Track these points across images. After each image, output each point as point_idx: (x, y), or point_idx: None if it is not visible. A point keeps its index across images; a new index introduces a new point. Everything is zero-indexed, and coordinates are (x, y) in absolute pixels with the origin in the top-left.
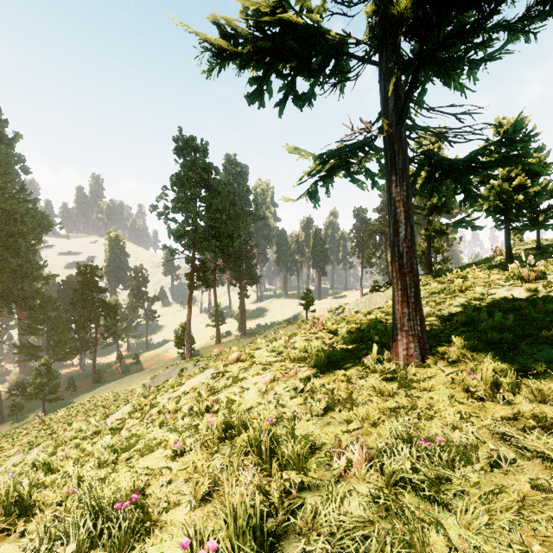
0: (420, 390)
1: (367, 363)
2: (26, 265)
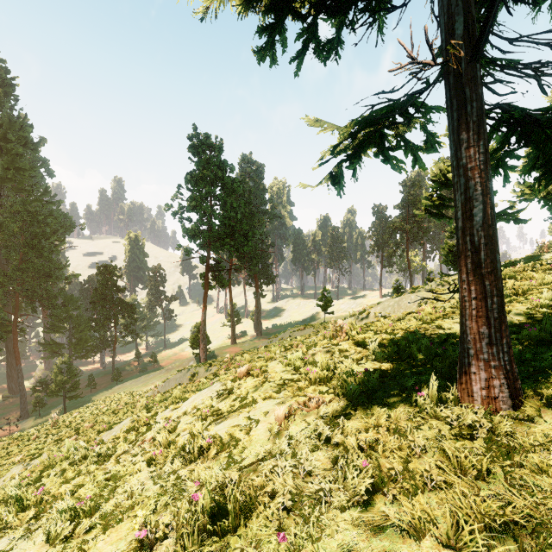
0: (536, 473)
1: (424, 404)
2: (49, 265)
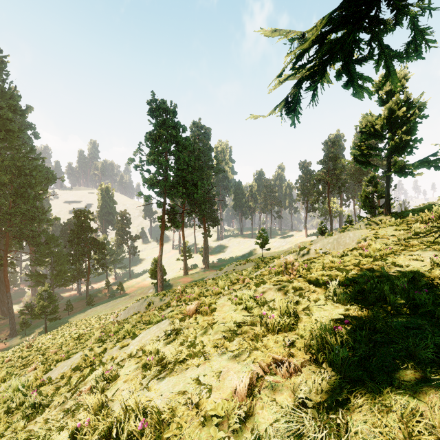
0: None
1: None
2: (33, 210)
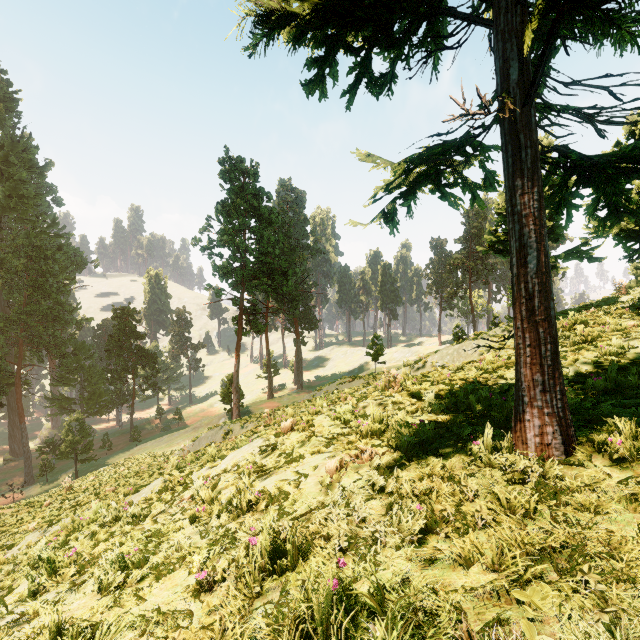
0: (579, 510)
1: (478, 452)
2: (57, 308)
